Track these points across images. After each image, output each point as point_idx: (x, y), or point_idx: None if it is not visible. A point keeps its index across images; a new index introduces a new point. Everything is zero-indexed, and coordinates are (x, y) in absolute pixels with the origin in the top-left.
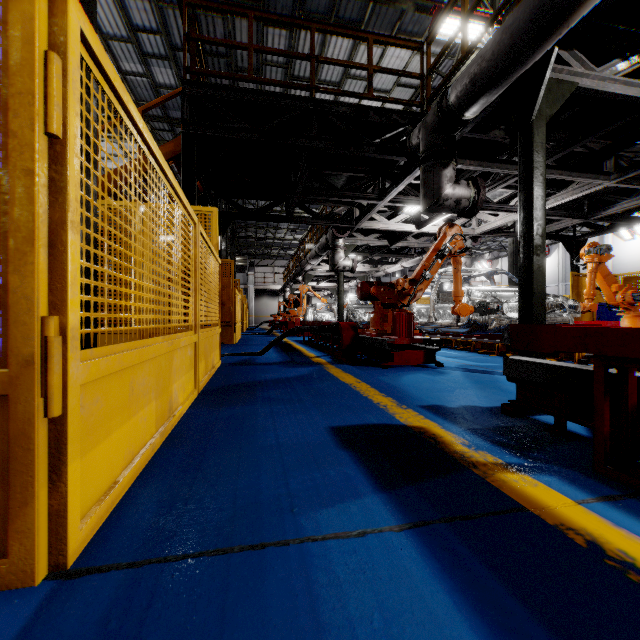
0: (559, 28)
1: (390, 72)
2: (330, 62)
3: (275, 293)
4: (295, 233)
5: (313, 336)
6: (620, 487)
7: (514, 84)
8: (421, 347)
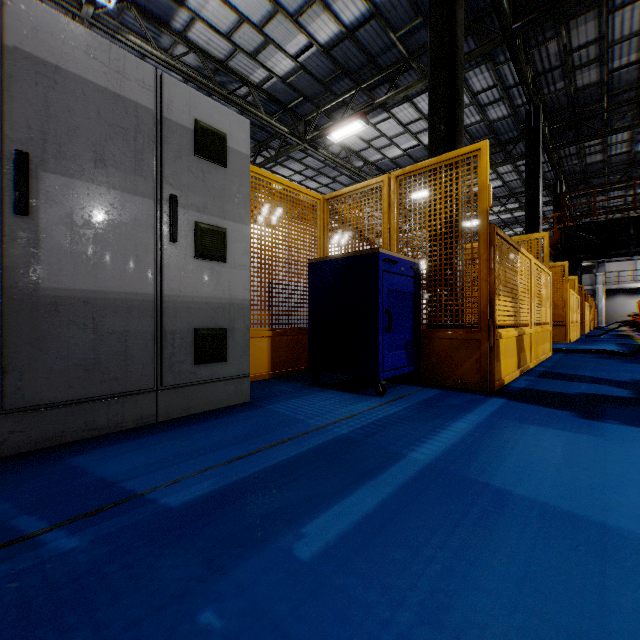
0: None
1: None
2: None
3: (633, 291)
4: None
5: None
6: None
7: None
8: None
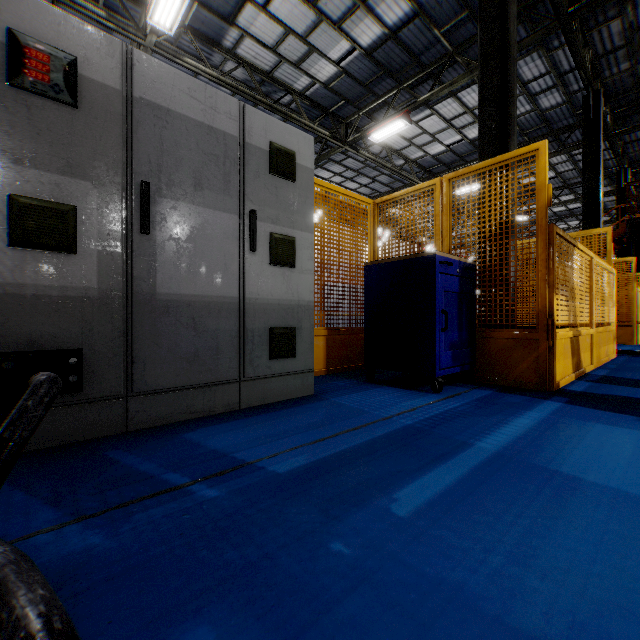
0: None
1: None
2: None
3: None
4: None
5: None
6: None
7: None
8: None
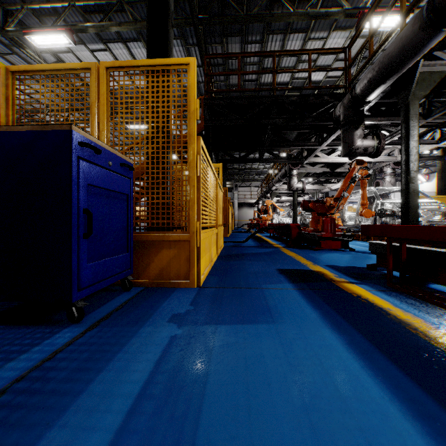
0: (416, 54)
1: (323, 70)
2: (284, 72)
3: (251, 205)
4: (265, 164)
5: (276, 233)
6: (392, 289)
7: (398, 79)
8: (340, 239)
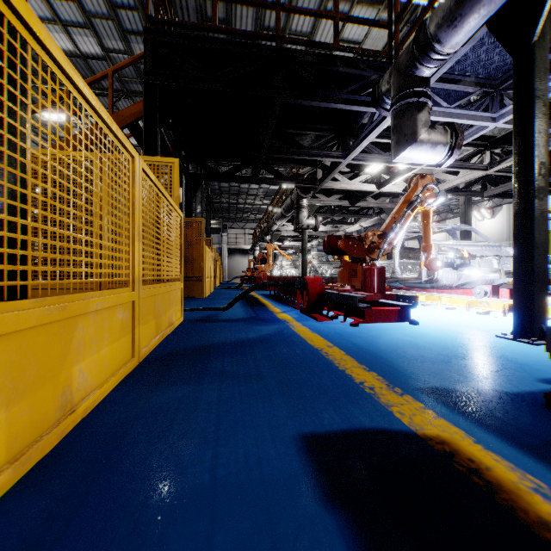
0: None
1: (357, 22)
2: (295, 12)
3: (246, 252)
4: (263, 199)
5: (279, 290)
6: None
7: (506, 6)
8: (393, 304)
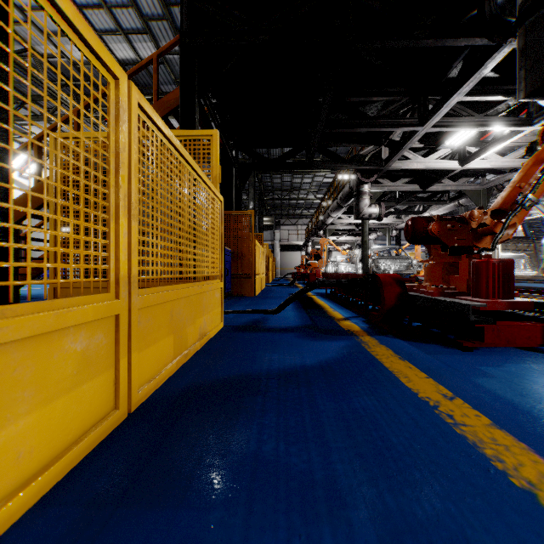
0: None
1: None
2: None
3: (298, 248)
4: (316, 193)
5: (336, 289)
6: None
7: None
8: (527, 316)
